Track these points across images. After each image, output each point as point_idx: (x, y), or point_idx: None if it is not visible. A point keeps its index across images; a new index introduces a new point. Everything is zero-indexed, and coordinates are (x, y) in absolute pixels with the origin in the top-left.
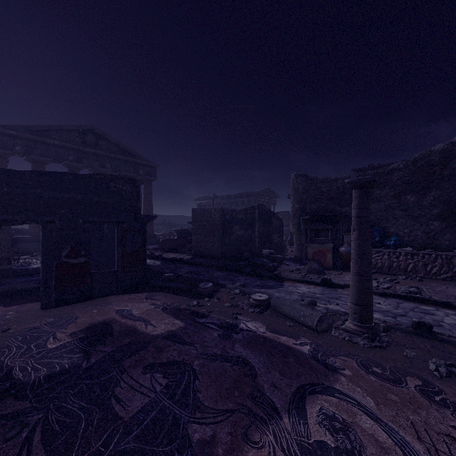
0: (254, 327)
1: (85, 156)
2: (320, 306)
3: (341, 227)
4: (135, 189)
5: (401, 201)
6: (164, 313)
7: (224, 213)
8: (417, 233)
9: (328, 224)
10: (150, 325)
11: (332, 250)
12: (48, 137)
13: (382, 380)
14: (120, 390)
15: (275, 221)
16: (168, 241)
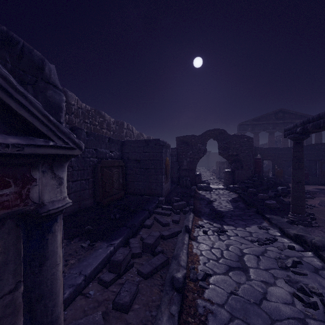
0: None
1: (277, 125)
2: None
3: None
4: None
5: None
6: None
7: None
8: None
9: None
10: None
11: None
12: (260, 121)
13: None
14: None
15: None
16: None
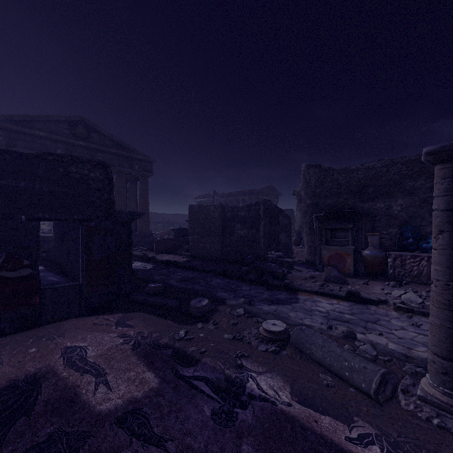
0: (271, 389)
1: (75, 149)
2: (357, 336)
3: (364, 226)
4: (107, 177)
5: None
6: (133, 354)
7: (225, 210)
8: None
9: (348, 222)
10: (103, 386)
11: (353, 253)
12: (33, 128)
13: None
14: None
15: (282, 219)
16: (163, 241)
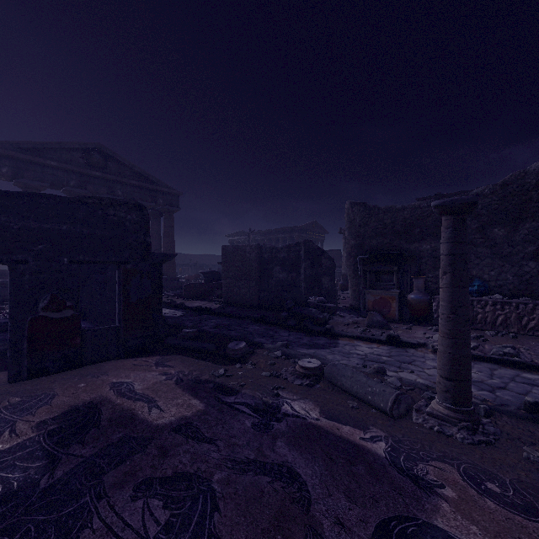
0: (303, 410)
1: (91, 181)
2: (389, 374)
3: (409, 269)
4: (143, 219)
5: (486, 236)
6: (177, 387)
7: (262, 251)
8: (506, 276)
9: (392, 264)
10: (156, 409)
11: (398, 298)
12: (43, 157)
13: (507, 507)
14: (89, 537)
15: (325, 262)
16: (193, 285)
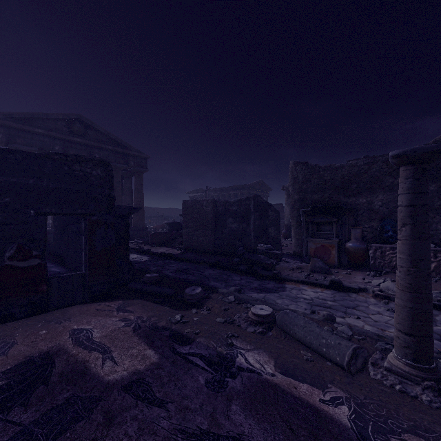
0: (258, 363)
1: (73, 146)
2: (337, 320)
3: (347, 220)
4: (108, 174)
5: None
6: (134, 335)
7: (217, 205)
8: (437, 227)
9: (332, 216)
10: (109, 361)
11: (337, 246)
12: (33, 126)
13: None
14: None
15: (271, 214)
16: (158, 234)
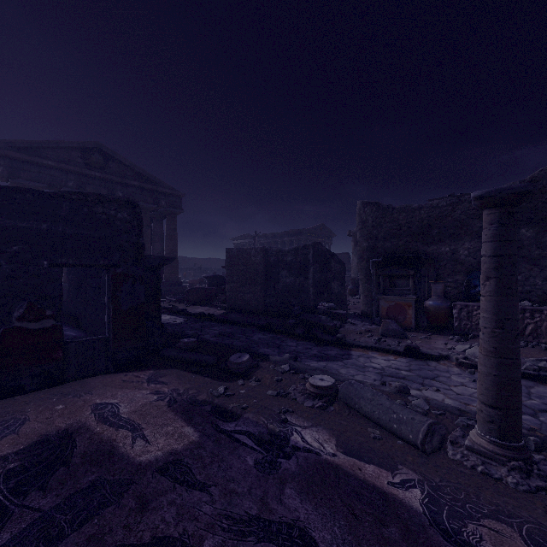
0: (316, 441)
1: (90, 181)
2: (412, 392)
3: (427, 273)
4: (136, 218)
5: None
6: (169, 410)
7: (268, 254)
8: (535, 281)
9: (408, 268)
10: (141, 440)
11: (414, 304)
12: (40, 157)
13: None
14: None
15: (335, 265)
16: (195, 290)
